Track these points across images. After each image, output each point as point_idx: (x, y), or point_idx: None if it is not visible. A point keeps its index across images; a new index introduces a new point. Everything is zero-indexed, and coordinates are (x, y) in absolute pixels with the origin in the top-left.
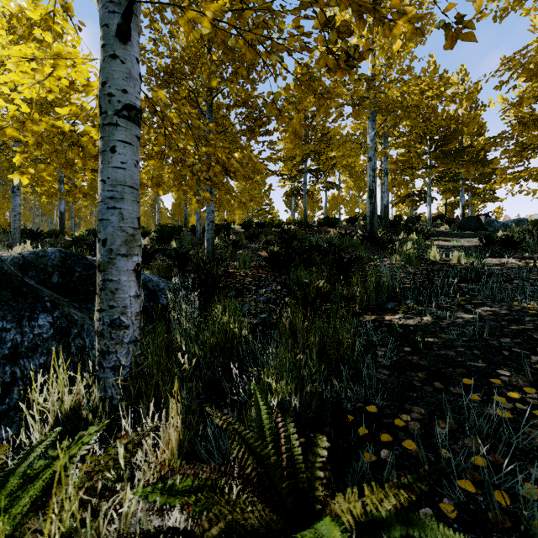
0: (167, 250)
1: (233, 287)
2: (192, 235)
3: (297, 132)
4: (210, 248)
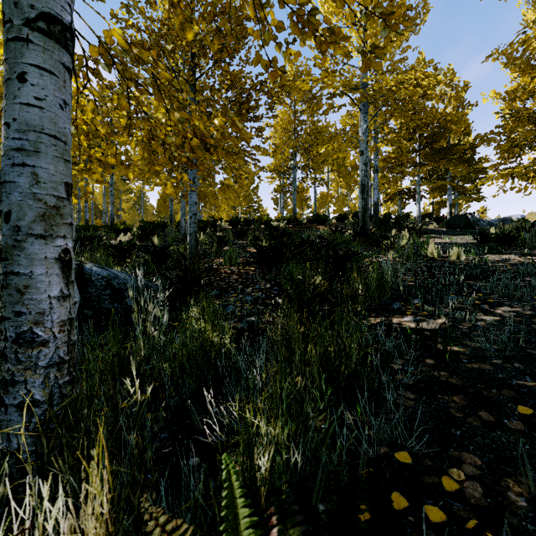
0: (148, 246)
1: (215, 286)
2: (177, 232)
3: (286, 126)
4: (193, 243)
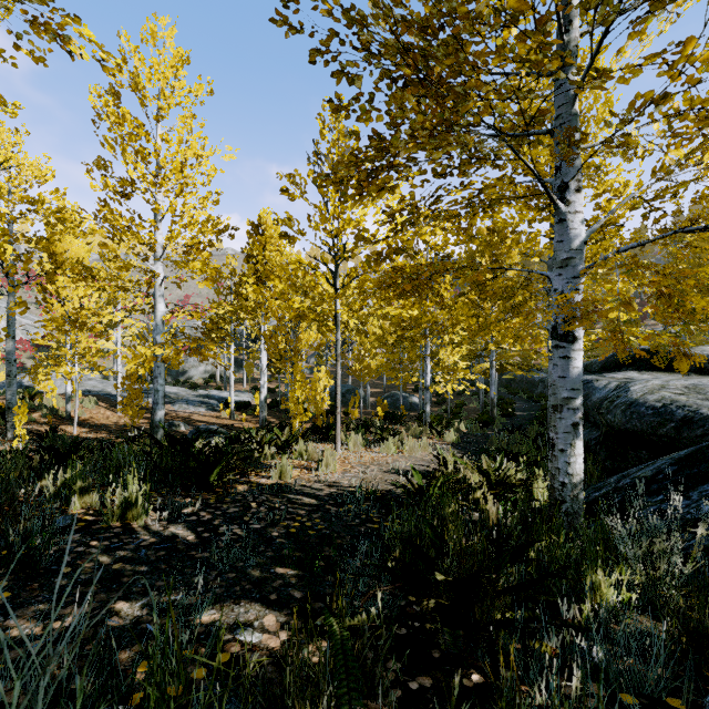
0: None
1: None
2: None
3: None
4: None
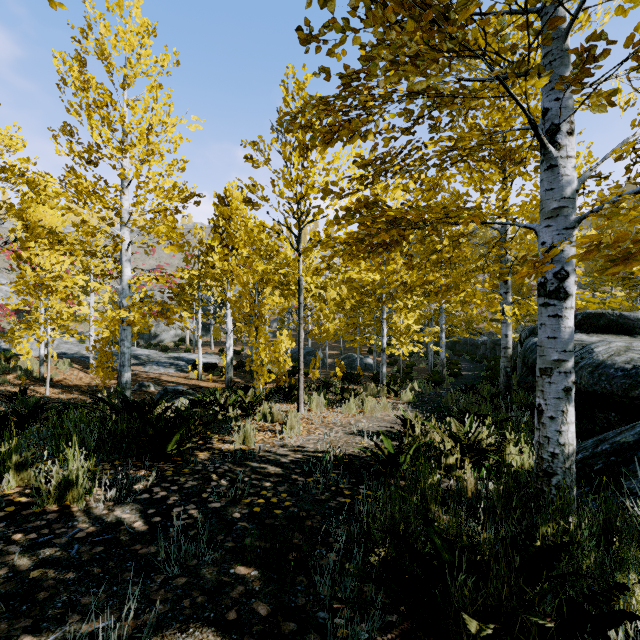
0: None
1: None
2: None
3: None
4: None
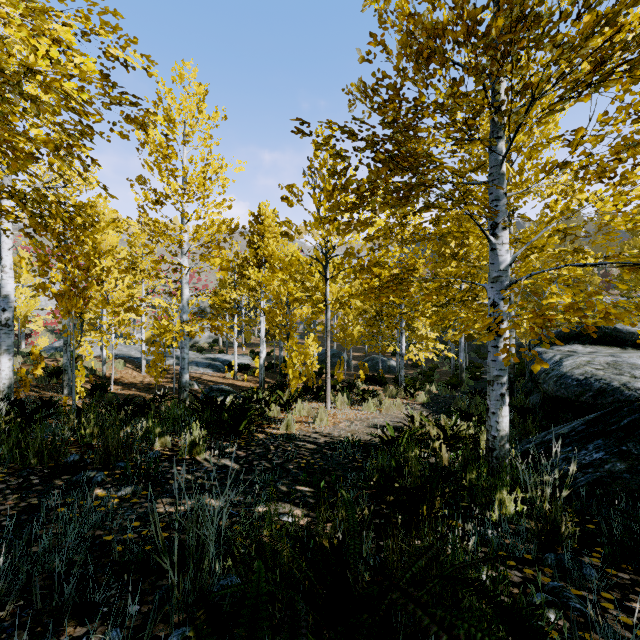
0: None
1: None
2: None
3: None
4: None
